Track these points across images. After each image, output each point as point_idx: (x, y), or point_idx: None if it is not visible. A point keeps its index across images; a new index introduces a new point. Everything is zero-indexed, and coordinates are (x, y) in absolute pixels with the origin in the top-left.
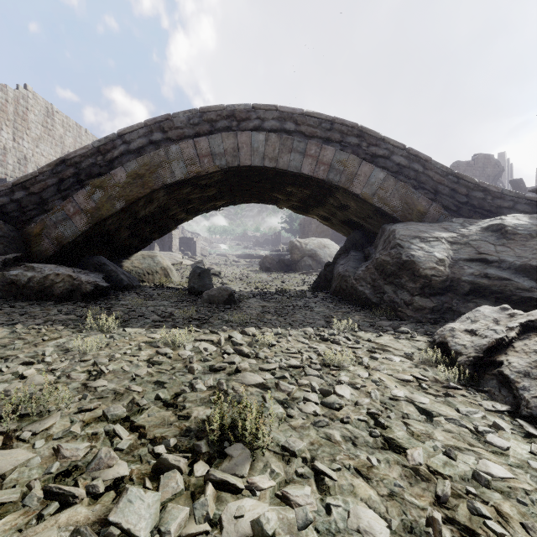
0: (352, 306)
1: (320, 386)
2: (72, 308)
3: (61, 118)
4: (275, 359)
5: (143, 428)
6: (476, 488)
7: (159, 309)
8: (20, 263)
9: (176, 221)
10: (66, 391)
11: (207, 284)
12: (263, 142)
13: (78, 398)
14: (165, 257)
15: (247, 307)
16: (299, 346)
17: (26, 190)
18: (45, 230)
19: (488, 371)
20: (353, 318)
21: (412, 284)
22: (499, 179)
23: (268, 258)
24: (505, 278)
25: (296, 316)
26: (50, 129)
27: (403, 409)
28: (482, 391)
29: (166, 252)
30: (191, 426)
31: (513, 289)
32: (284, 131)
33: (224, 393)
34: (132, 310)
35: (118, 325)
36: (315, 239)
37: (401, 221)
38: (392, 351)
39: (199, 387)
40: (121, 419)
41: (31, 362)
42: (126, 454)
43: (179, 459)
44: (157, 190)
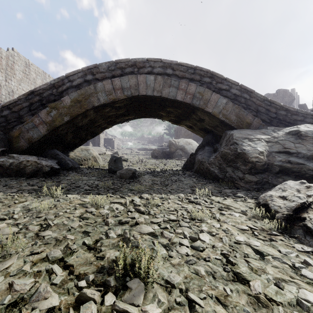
0: (207, 180)
1: (189, 234)
2: (36, 181)
3: (34, 68)
4: (160, 215)
5: (72, 266)
6: (300, 312)
7: (89, 182)
8: (5, 154)
9: (101, 128)
10: (24, 239)
11: (119, 166)
12: (153, 81)
13: (31, 244)
14: (95, 150)
15: (143, 180)
16: (175, 206)
17: (10, 110)
18: (21, 134)
19: (296, 223)
20: (208, 187)
21: (244, 166)
22: (292, 104)
23: (156, 150)
24: (301, 163)
25: (173, 186)
26: (27, 74)
27: (244, 250)
28: (293, 237)
29: (96, 147)
30: (105, 265)
31: (306, 170)
32: (165, 74)
33: (127, 240)
34: (73, 182)
35: (63, 193)
36: (183, 139)
37: (236, 129)
38: (233, 209)
39: (111, 235)
40: (58, 260)
41: (4, 219)
42: (58, 287)
43: (94, 293)
44: (89, 110)
